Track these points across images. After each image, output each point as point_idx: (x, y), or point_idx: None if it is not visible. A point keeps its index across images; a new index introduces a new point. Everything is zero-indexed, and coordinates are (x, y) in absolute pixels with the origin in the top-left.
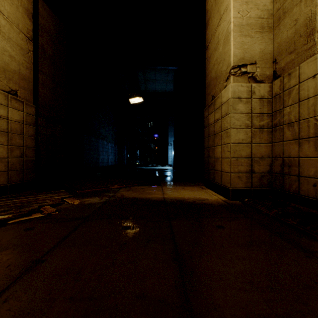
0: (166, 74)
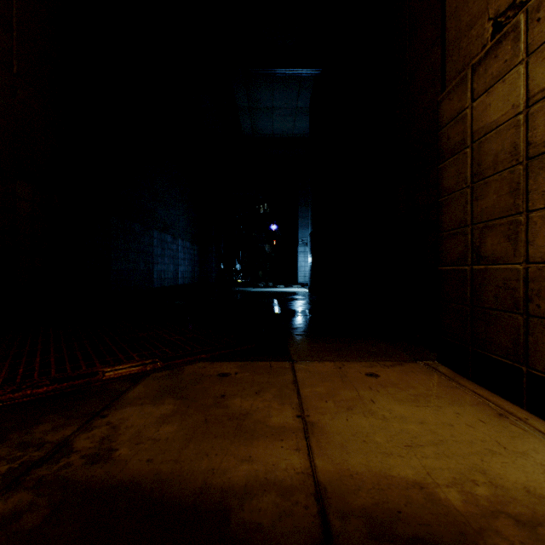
0: (294, 92)
